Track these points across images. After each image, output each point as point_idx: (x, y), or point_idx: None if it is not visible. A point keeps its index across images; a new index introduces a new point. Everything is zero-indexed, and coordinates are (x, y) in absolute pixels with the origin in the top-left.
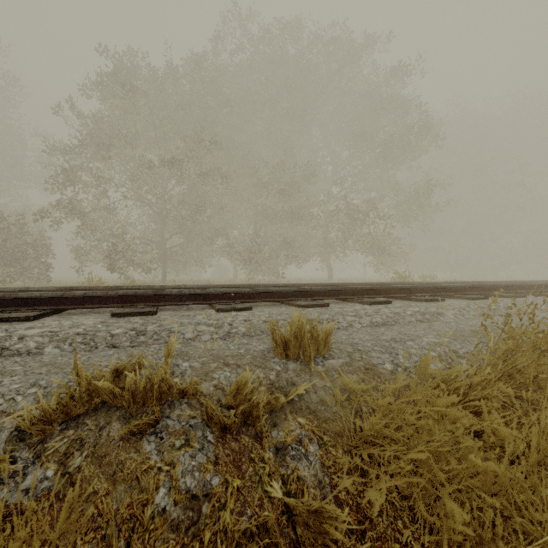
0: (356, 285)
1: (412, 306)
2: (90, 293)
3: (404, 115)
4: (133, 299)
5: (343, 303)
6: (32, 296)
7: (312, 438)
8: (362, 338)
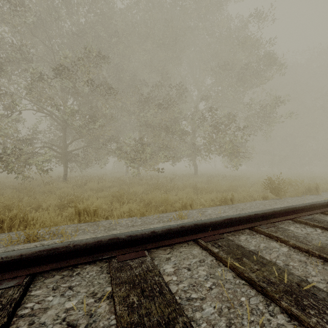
0: (264, 215)
1: None
2: None
3: (257, 47)
4: None
5: None
6: None
7: None
8: None
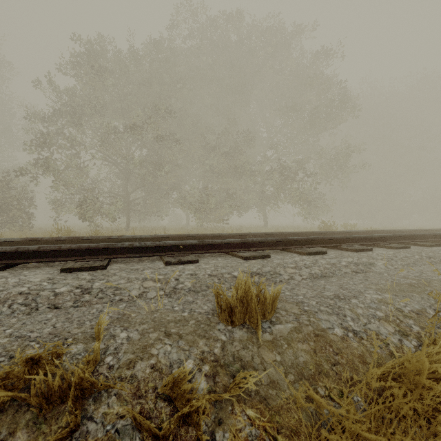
0: (290, 234)
1: (345, 257)
2: (43, 247)
3: (327, 90)
4: (86, 252)
5: (282, 253)
6: None
7: (264, 440)
8: (306, 294)
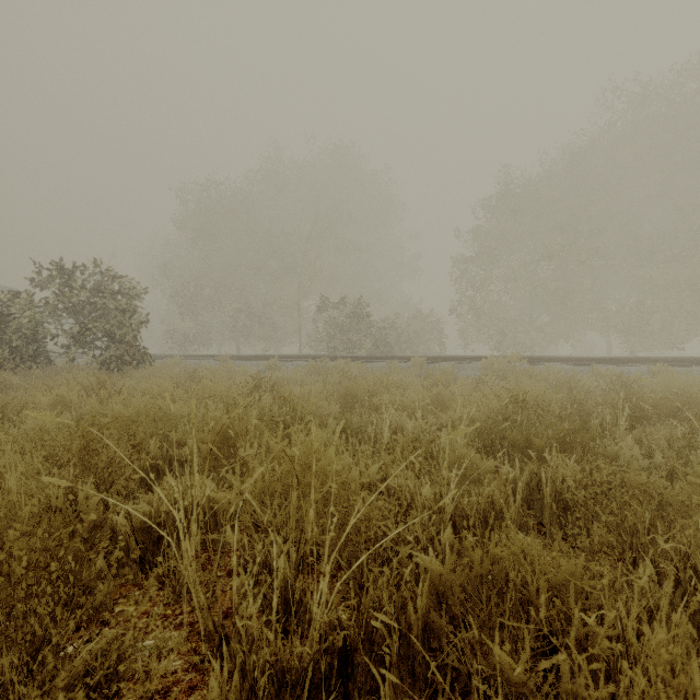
0: None
1: None
2: (558, 357)
3: None
4: (575, 360)
5: None
6: (538, 358)
7: None
8: None
